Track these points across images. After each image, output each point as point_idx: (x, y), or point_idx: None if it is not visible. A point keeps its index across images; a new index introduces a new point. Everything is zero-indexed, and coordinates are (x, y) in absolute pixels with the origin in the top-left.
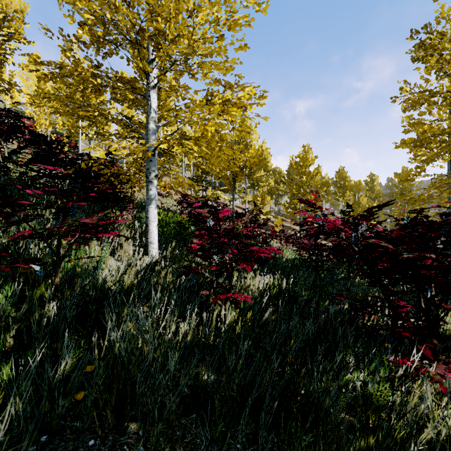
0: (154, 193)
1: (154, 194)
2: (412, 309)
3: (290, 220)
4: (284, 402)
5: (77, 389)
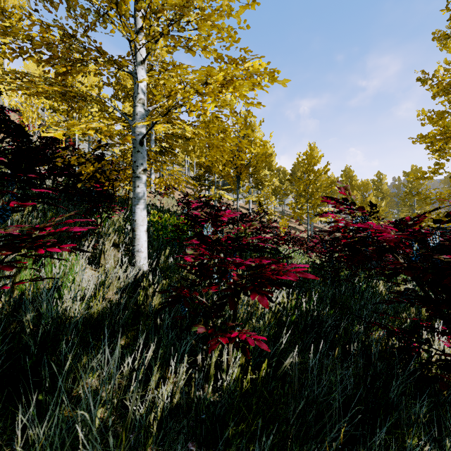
0: (142, 191)
1: (142, 191)
2: None
3: (295, 221)
4: None
5: None
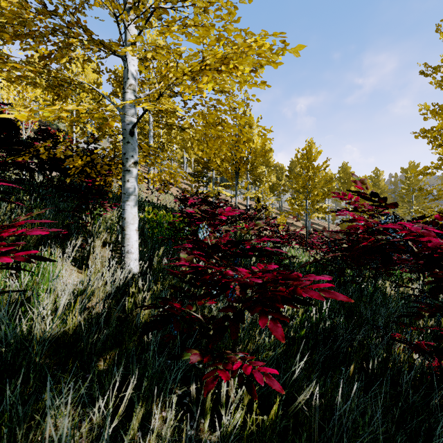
0: (133, 186)
1: (133, 187)
2: None
3: (292, 217)
4: None
5: None
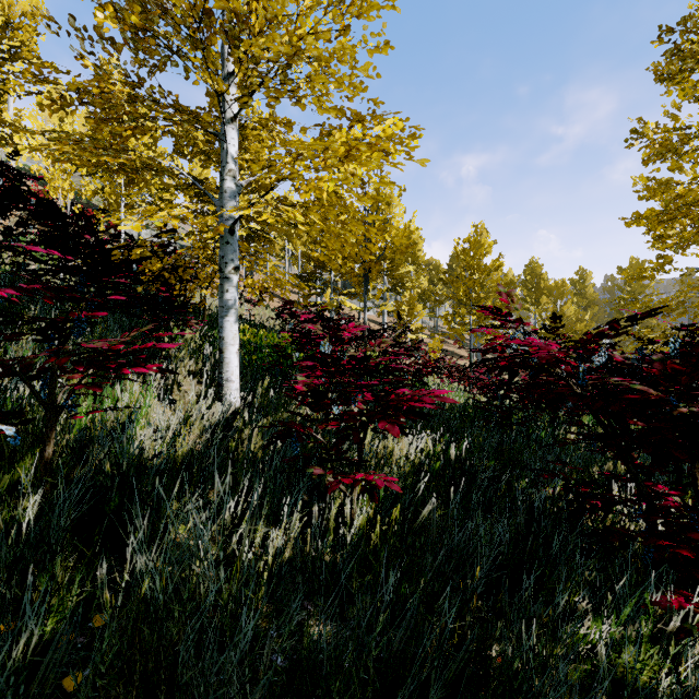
0: (233, 297)
1: (233, 298)
2: (681, 500)
3: (454, 342)
4: (464, 692)
5: (71, 666)
